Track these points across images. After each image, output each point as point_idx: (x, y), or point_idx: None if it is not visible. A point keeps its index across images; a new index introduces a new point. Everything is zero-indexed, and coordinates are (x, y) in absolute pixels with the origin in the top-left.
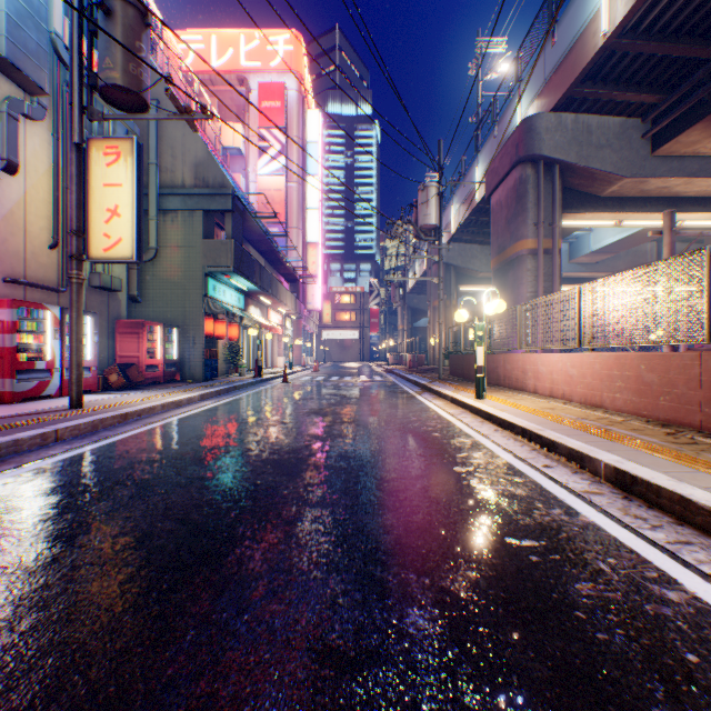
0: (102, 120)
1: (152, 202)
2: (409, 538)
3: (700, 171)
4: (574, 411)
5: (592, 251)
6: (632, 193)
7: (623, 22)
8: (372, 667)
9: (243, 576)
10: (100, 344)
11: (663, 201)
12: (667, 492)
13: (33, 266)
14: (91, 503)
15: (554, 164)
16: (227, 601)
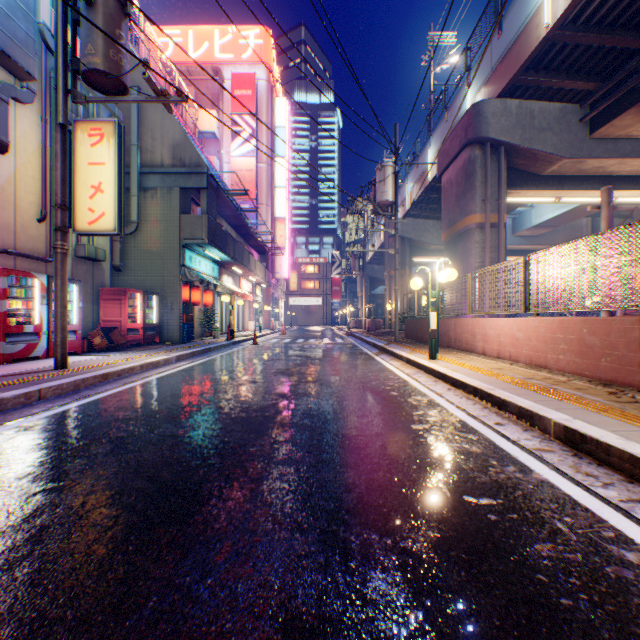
0: (85, 102)
1: (134, 180)
2: (370, 496)
3: (632, 152)
4: (521, 371)
5: (533, 226)
6: (571, 173)
7: (564, 15)
8: (336, 637)
9: (209, 536)
10: (85, 310)
11: (599, 180)
12: (616, 451)
13: (23, 237)
14: (66, 461)
15: (500, 146)
16: (191, 564)
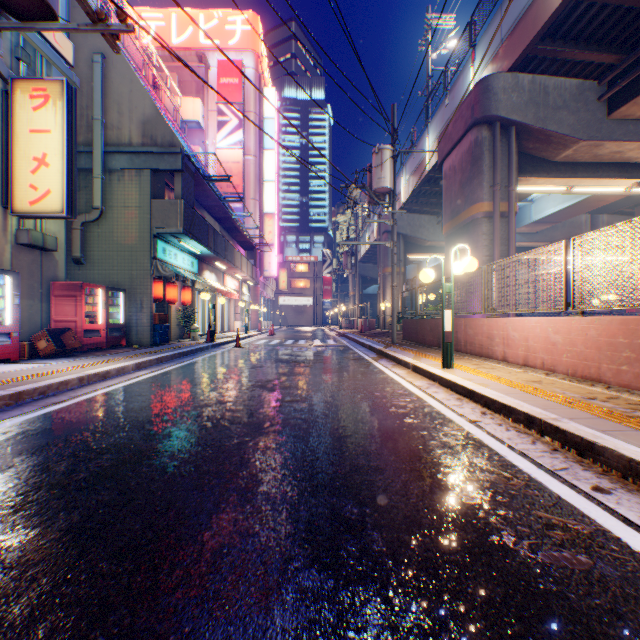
0: None
1: (97, 160)
2: None
3: None
4: (569, 386)
5: (533, 221)
6: (585, 158)
7: None
8: None
9: None
10: (30, 308)
11: (614, 167)
12: None
13: None
14: None
15: (511, 126)
16: None
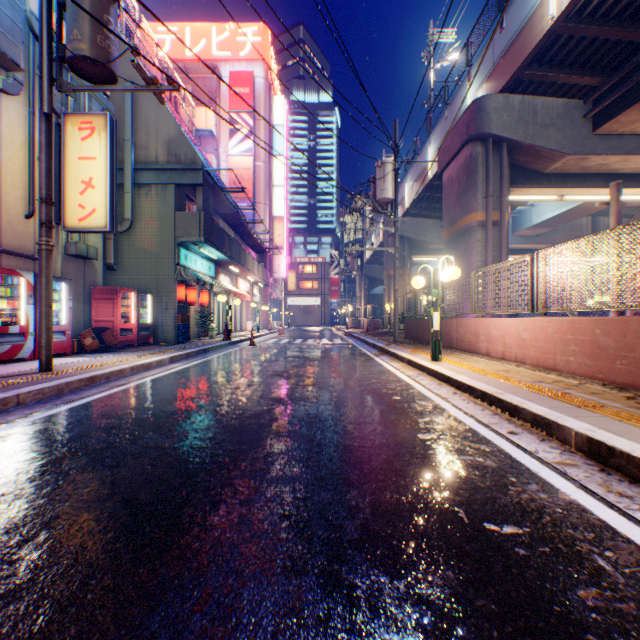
0: (71, 91)
1: (127, 177)
2: (377, 523)
3: (637, 149)
4: (529, 374)
5: (534, 225)
6: (574, 170)
7: (570, 6)
8: None
9: (185, 580)
10: (76, 310)
11: (602, 177)
12: None
13: (9, 234)
14: (33, 479)
15: (502, 142)
16: (160, 621)
